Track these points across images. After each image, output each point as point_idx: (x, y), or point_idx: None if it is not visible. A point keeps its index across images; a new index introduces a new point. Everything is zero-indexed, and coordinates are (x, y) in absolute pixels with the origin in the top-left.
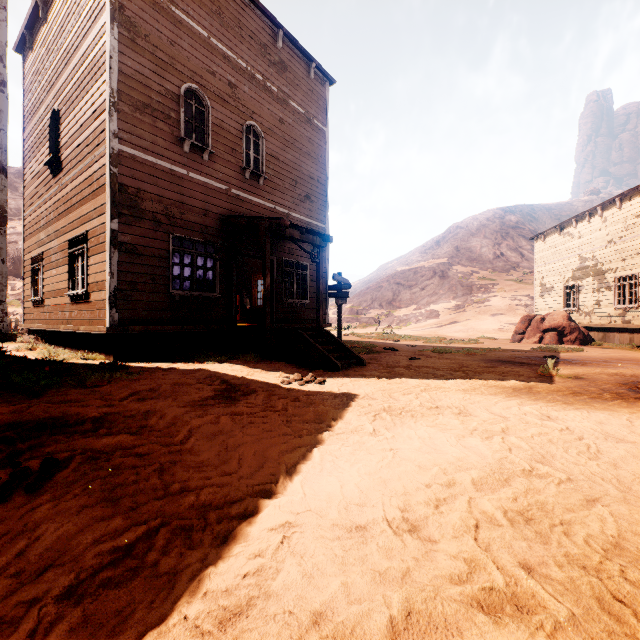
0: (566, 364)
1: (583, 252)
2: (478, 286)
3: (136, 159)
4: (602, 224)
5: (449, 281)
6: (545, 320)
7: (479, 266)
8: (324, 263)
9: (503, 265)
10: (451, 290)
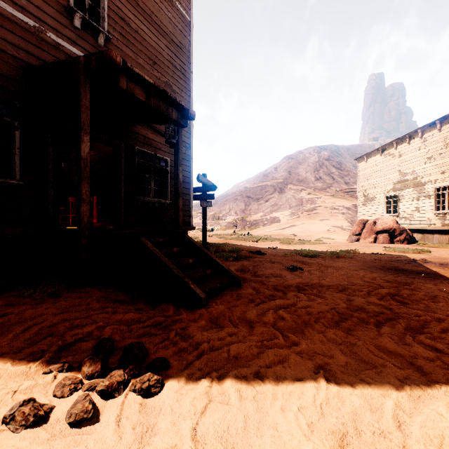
0: None
1: (403, 168)
2: (307, 199)
3: None
4: (422, 144)
5: (286, 195)
6: (377, 223)
7: (305, 185)
8: (188, 162)
9: (321, 185)
10: (287, 202)
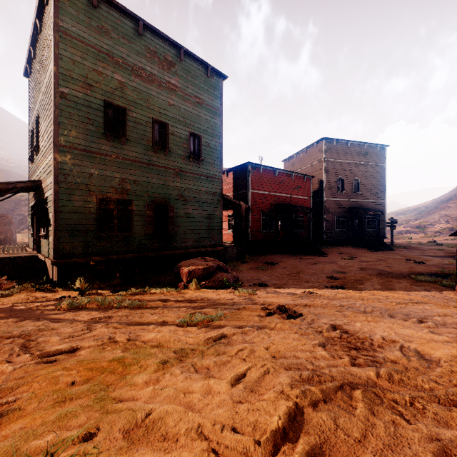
0: None
1: None
2: None
3: (328, 200)
4: None
5: None
6: None
7: None
8: (384, 215)
9: None
10: None
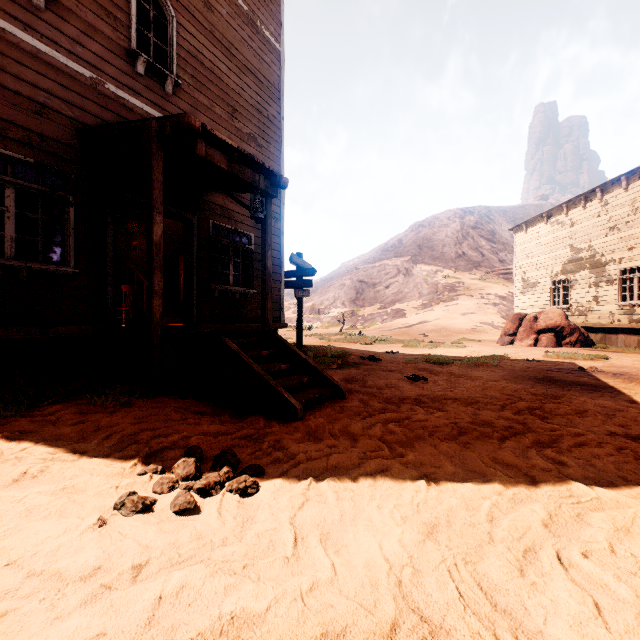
0: (639, 384)
1: (576, 242)
2: (444, 284)
3: None
4: (602, 209)
5: (414, 279)
6: (539, 319)
7: (442, 265)
8: (278, 238)
9: (465, 264)
10: (416, 288)
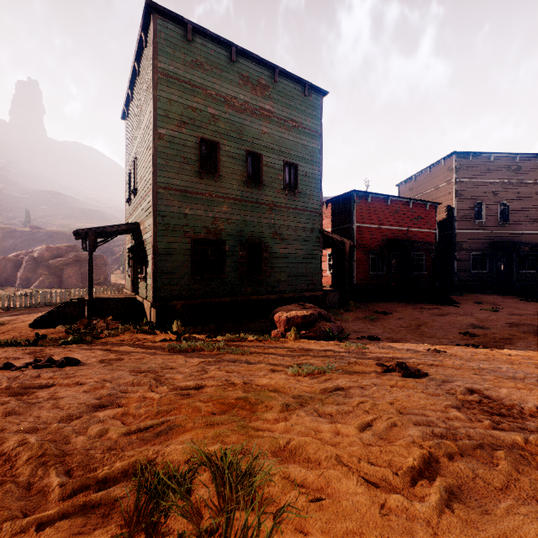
0: None
1: None
2: None
3: (461, 233)
4: None
5: None
6: None
7: None
8: None
9: None
10: None
